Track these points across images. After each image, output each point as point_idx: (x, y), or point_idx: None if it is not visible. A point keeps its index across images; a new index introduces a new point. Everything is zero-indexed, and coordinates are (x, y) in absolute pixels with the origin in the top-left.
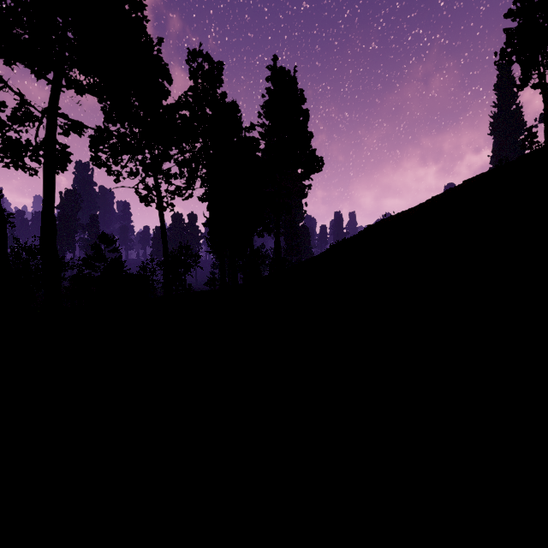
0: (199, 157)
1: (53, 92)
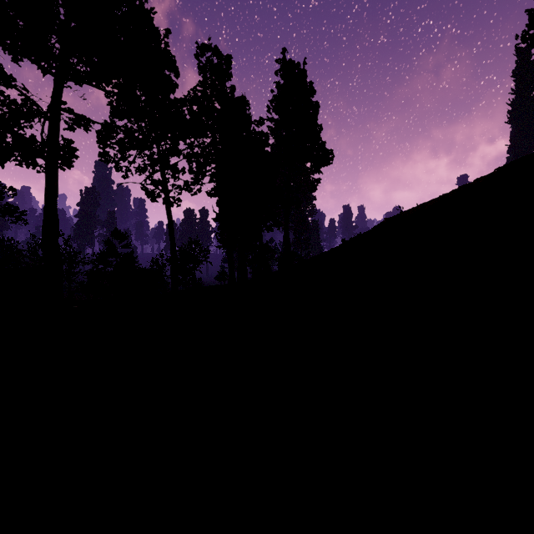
0: (207, 152)
1: (56, 85)
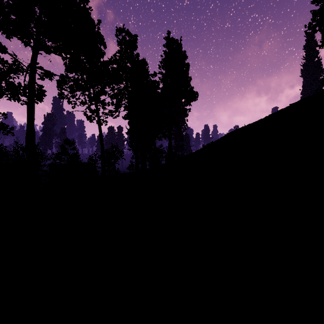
0: (123, 93)
1: (33, 53)
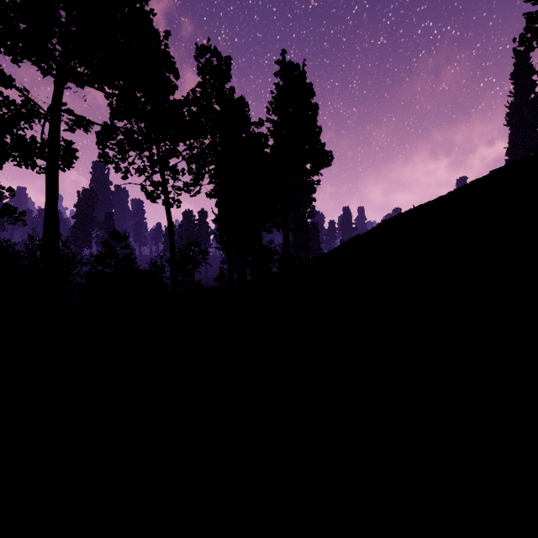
0: (207, 154)
1: (57, 86)
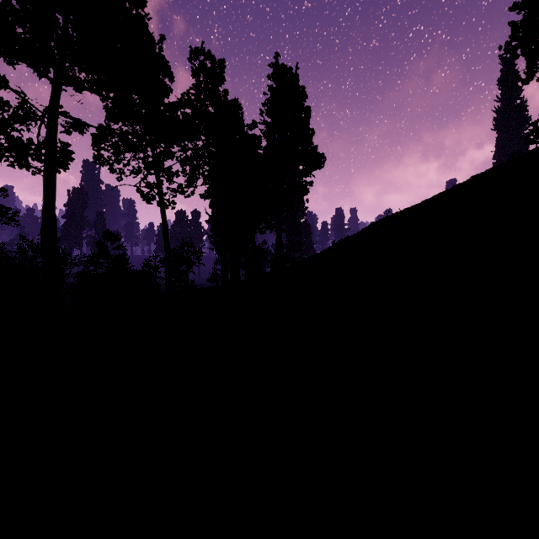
0: (201, 155)
1: (54, 90)
